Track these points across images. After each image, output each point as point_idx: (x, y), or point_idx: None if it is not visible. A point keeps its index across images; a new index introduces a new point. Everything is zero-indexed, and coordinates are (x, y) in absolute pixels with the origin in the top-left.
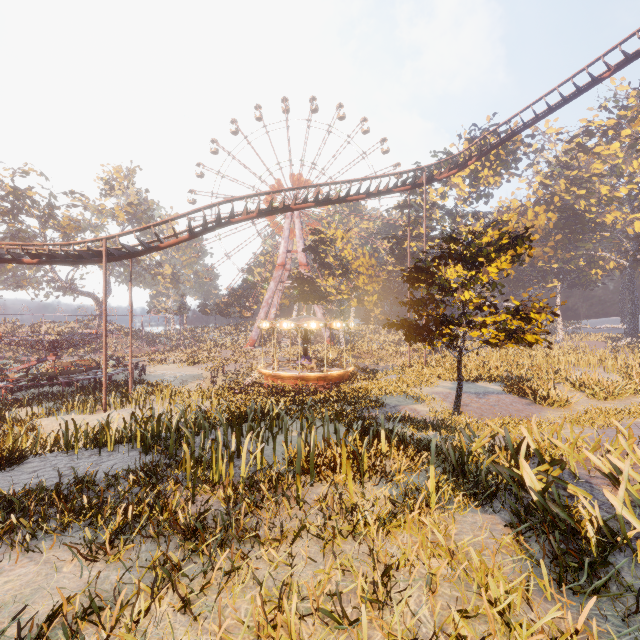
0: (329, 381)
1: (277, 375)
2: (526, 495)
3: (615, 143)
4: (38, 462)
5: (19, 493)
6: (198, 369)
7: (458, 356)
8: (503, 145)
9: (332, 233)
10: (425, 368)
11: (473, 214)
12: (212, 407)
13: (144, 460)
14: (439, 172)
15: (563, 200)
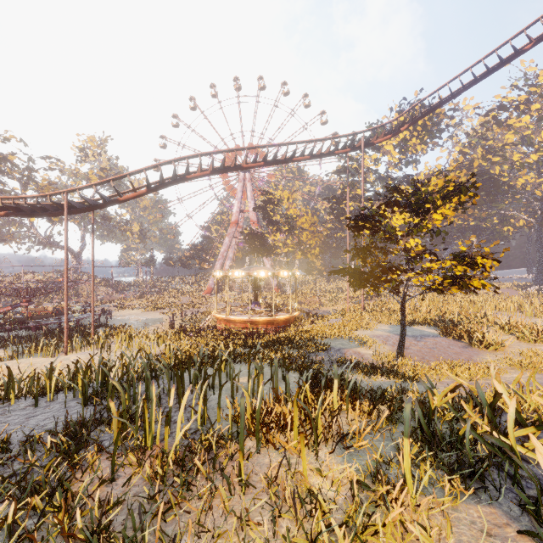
0: (277, 325)
1: (229, 319)
2: (519, 470)
3: (526, 116)
4: None
5: None
6: (159, 314)
7: (402, 302)
8: (429, 117)
9: (279, 194)
10: (363, 313)
11: (403, 177)
12: (166, 350)
13: (80, 413)
14: (375, 137)
15: (480, 166)
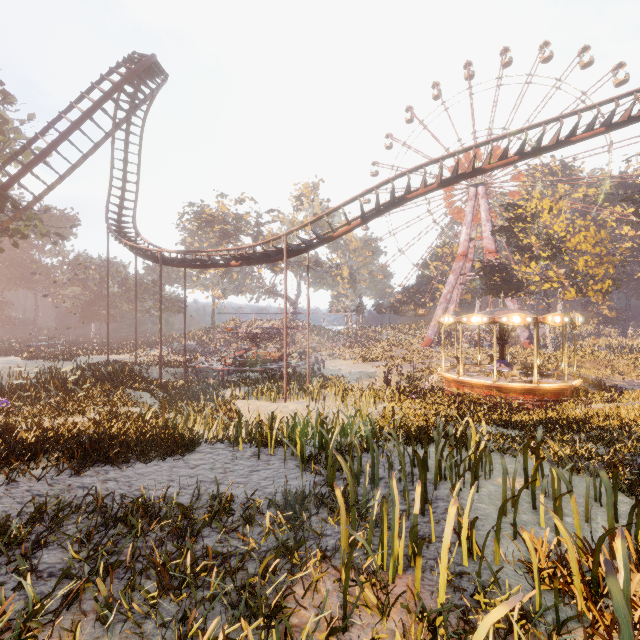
0: (540, 396)
1: (463, 381)
2: None
3: None
4: (206, 453)
5: (157, 501)
6: (372, 367)
7: None
8: None
9: (534, 205)
10: None
11: None
12: (385, 413)
13: (298, 480)
14: None
15: None
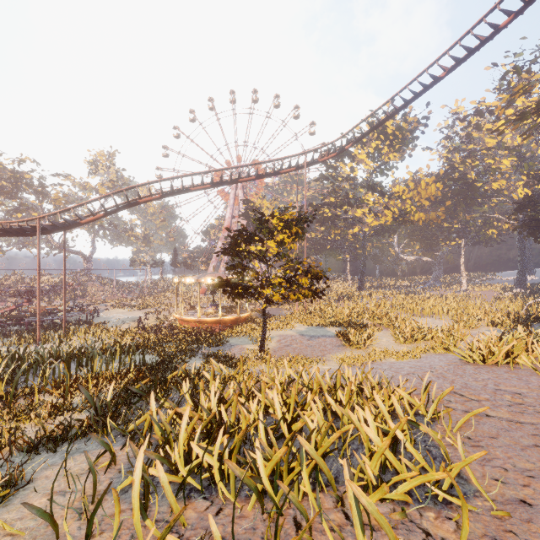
0: (224, 324)
1: (183, 319)
2: (148, 406)
3: (501, 121)
4: None
5: None
6: (141, 313)
7: (263, 308)
8: (398, 127)
9: (259, 202)
10: (303, 315)
11: (369, 186)
12: (103, 343)
13: None
14: (320, 156)
15: (461, 170)
